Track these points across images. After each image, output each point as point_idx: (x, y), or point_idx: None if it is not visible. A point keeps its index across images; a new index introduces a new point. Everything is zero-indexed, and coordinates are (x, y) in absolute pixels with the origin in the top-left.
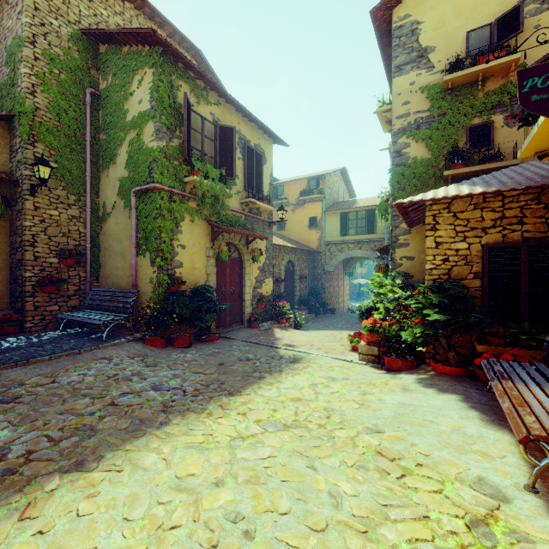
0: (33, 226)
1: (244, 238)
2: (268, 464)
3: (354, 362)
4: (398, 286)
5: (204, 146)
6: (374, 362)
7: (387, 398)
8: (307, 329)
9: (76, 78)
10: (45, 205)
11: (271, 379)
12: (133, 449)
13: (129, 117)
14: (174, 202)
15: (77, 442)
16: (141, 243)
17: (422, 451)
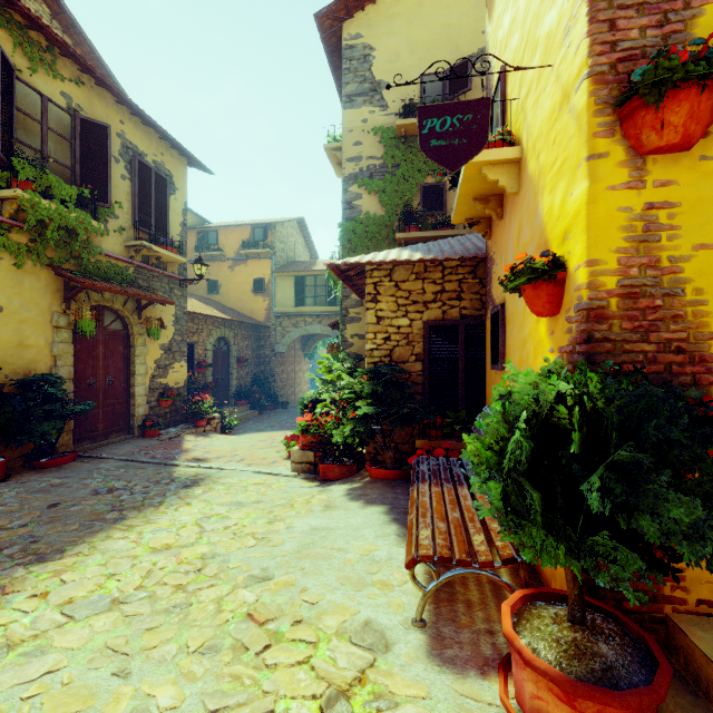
0: None
1: (134, 300)
2: (36, 690)
3: (283, 475)
4: (347, 370)
5: (47, 144)
6: (309, 471)
7: (299, 524)
8: (242, 432)
9: None
10: None
11: (136, 520)
12: None
13: None
14: None
15: None
16: None
17: (311, 598)
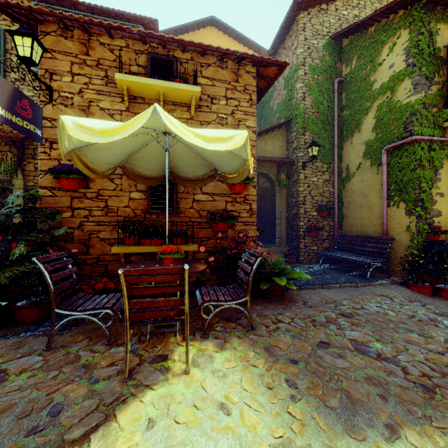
0: (303, 190)
1: None
2: None
3: None
4: None
5: None
6: None
7: None
8: None
9: (327, 75)
10: (309, 175)
11: None
12: None
13: (377, 85)
14: (432, 151)
15: None
16: (392, 195)
17: None
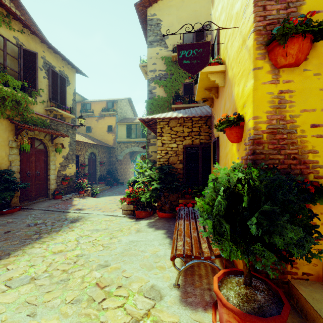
0: None
1: (49, 135)
2: None
3: (118, 216)
4: (149, 168)
5: (6, 61)
6: (131, 214)
7: (124, 239)
8: (101, 196)
9: None
10: None
11: (47, 238)
12: None
13: None
14: None
15: None
16: None
17: (127, 275)
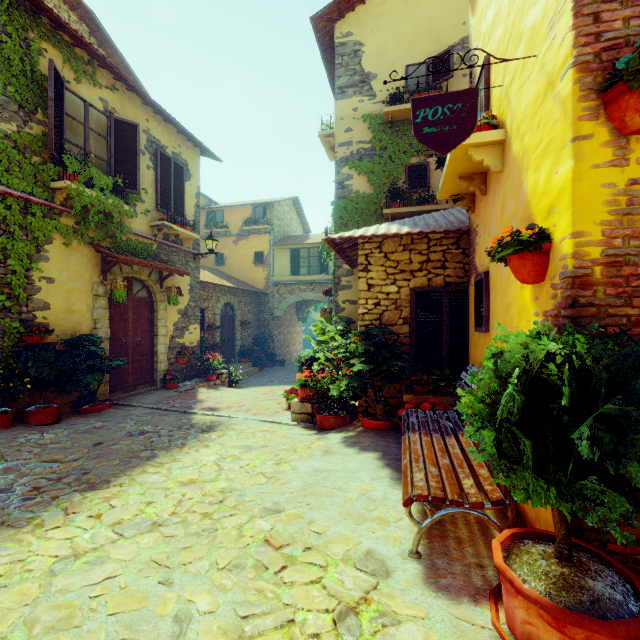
0: None
1: (157, 272)
2: (100, 591)
3: (284, 423)
4: (339, 332)
5: (89, 142)
6: (307, 421)
7: (302, 465)
8: (246, 386)
9: None
10: None
11: (165, 458)
12: None
13: None
14: (33, 216)
15: None
16: None
17: (318, 529)
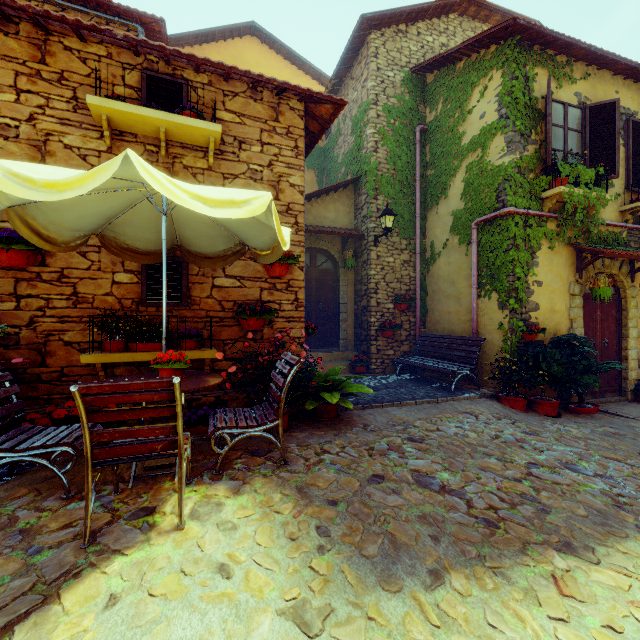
0: (375, 274)
1: (627, 263)
2: None
3: None
4: None
5: (566, 143)
6: None
7: None
8: None
9: (407, 121)
10: (383, 253)
11: None
12: (633, 555)
13: (466, 139)
14: (528, 227)
15: (536, 513)
16: (484, 282)
17: None
